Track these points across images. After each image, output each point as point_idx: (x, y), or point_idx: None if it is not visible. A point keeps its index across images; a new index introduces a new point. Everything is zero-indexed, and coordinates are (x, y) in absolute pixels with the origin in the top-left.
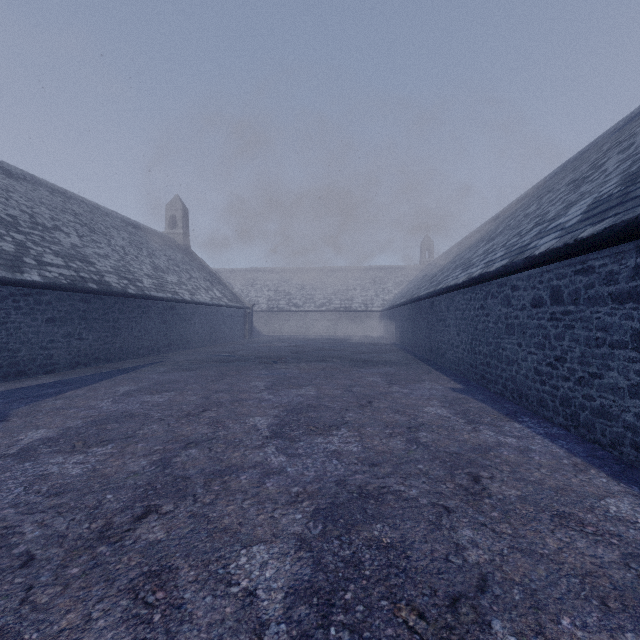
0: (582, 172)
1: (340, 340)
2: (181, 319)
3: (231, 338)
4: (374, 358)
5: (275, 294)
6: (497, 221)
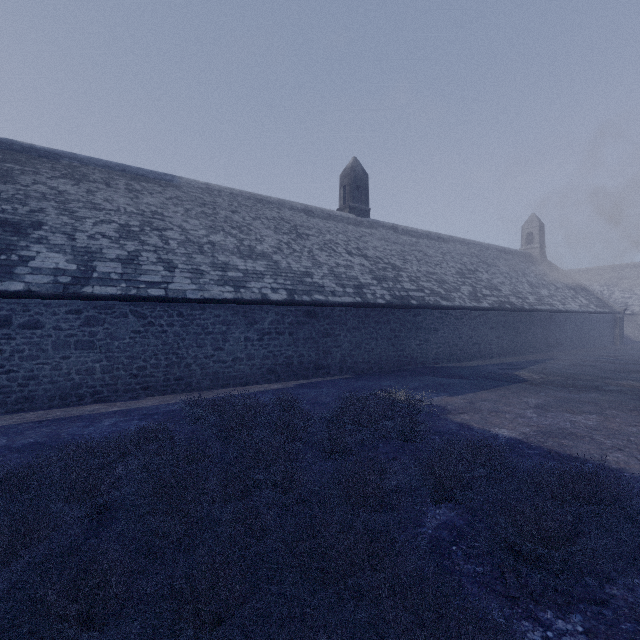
0: None
1: None
2: (556, 326)
3: (598, 343)
4: None
5: None
6: None
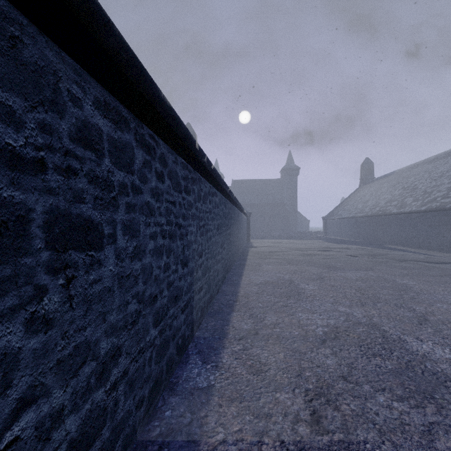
0: None
1: None
2: None
3: None
4: (283, 259)
5: None
6: None
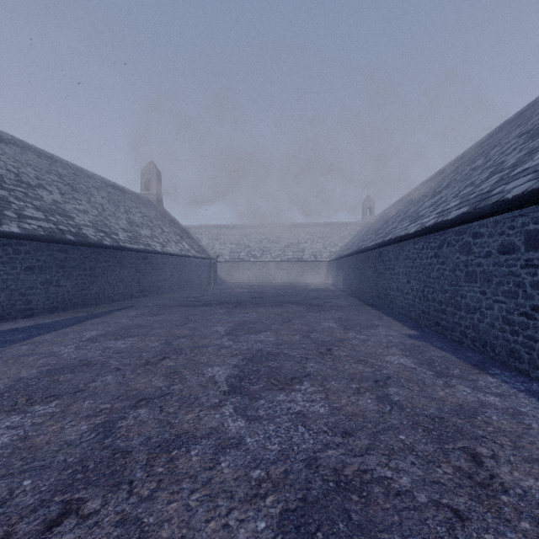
0: (534, 124)
1: (293, 287)
2: (153, 268)
3: (198, 285)
4: (326, 303)
5: (236, 247)
6: (436, 180)
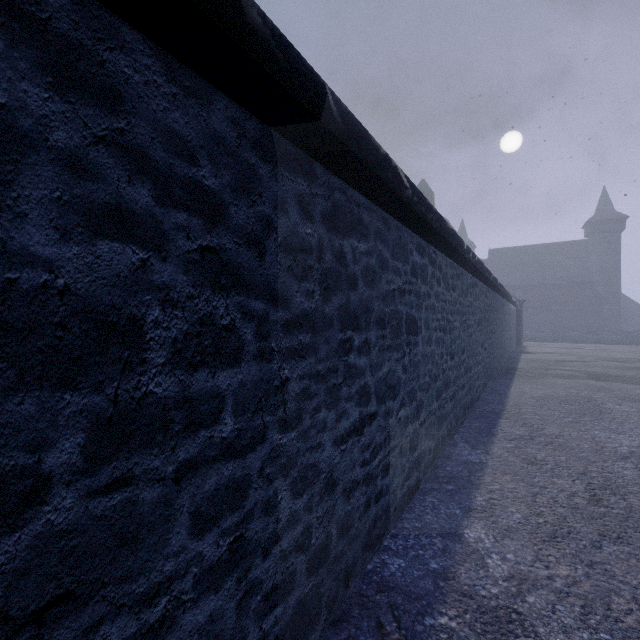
0: None
1: None
2: None
3: None
4: (581, 371)
5: None
6: None
